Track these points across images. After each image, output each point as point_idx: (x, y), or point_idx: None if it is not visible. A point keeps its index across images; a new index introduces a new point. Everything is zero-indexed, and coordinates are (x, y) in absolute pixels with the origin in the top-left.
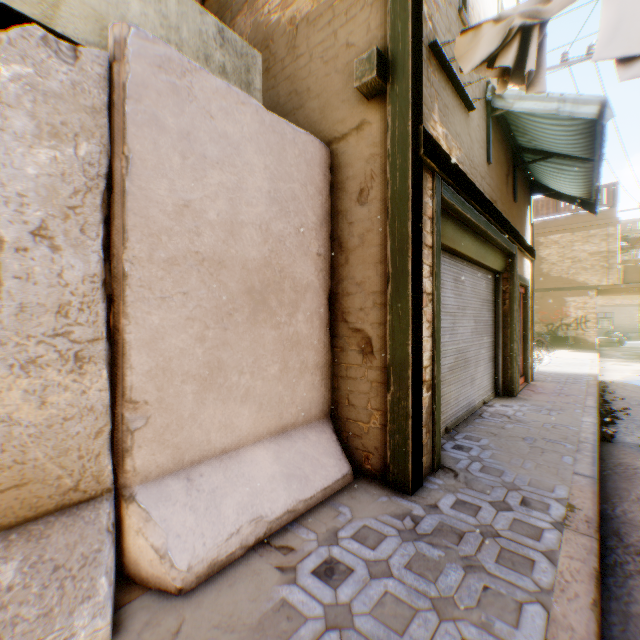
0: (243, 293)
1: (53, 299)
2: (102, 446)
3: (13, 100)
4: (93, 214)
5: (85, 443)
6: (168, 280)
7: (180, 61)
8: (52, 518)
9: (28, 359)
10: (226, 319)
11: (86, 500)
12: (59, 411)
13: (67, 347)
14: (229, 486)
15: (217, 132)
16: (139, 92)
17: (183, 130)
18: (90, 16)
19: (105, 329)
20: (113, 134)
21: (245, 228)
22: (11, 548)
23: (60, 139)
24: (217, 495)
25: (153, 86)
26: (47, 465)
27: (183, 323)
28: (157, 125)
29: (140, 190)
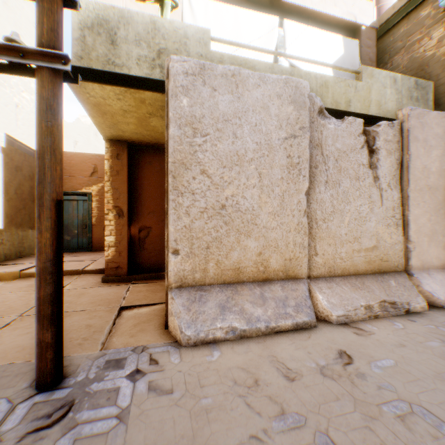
0: (442, 201)
1: (391, 205)
2: (401, 255)
3: (381, 146)
4: (397, 176)
5: (398, 252)
6: (418, 197)
7: (422, 112)
8: (393, 273)
9: (386, 223)
10: (436, 212)
11: (398, 271)
12: (392, 241)
13: (393, 220)
14: (444, 281)
15: (433, 134)
16: (411, 130)
17: (423, 138)
18: (376, 104)
19: (401, 215)
20: (401, 147)
21: (443, 172)
22: (388, 277)
23: (390, 154)
24: (441, 282)
25: (414, 126)
26: (390, 257)
27: (423, 213)
28: (415, 140)
29: (411, 165)
